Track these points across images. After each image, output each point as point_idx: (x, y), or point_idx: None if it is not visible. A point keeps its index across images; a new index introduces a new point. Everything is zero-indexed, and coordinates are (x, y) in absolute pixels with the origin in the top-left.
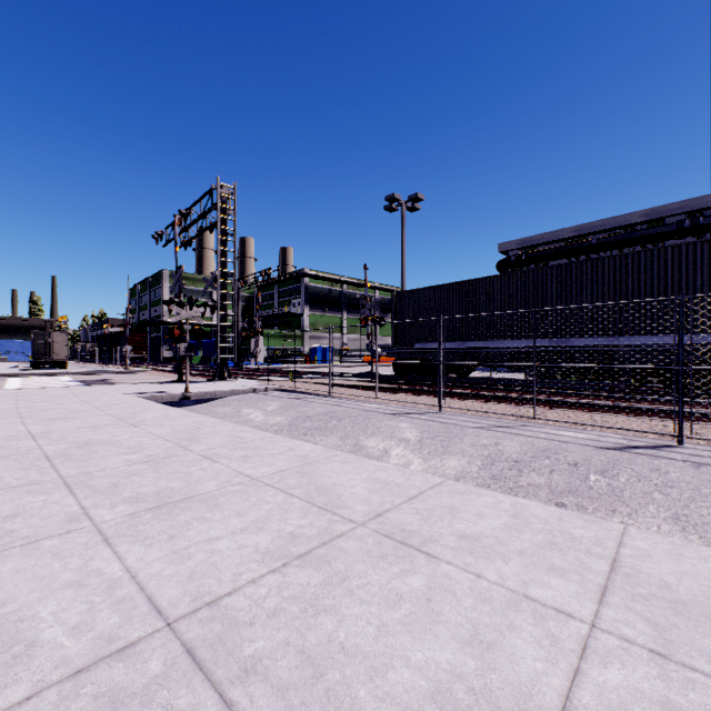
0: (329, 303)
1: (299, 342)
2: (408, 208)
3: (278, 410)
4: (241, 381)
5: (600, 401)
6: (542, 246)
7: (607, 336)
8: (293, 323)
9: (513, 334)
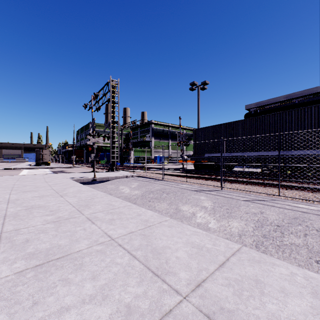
0: (163, 136)
1: (149, 154)
2: (200, 88)
3: (136, 187)
4: (121, 172)
5: (312, 185)
6: (268, 105)
7: (313, 149)
8: (146, 145)
9: (258, 149)
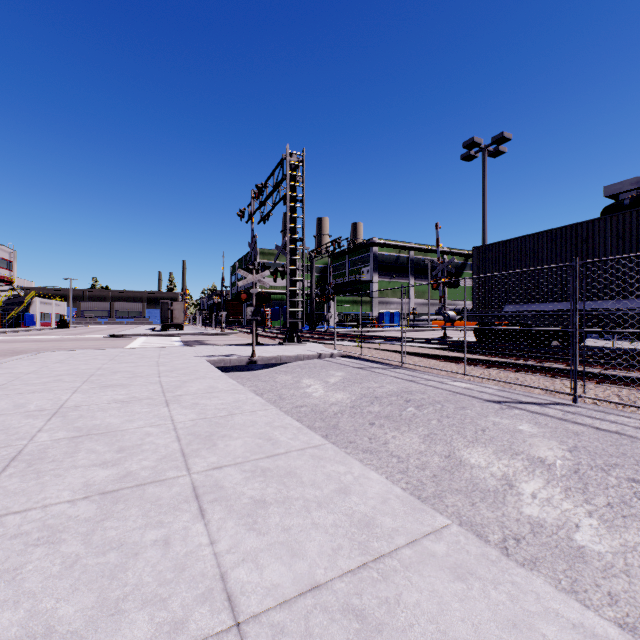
0: (396, 270)
1: (367, 307)
2: (489, 153)
3: (340, 383)
4: (309, 345)
5: None
6: None
7: None
8: (362, 290)
9: None
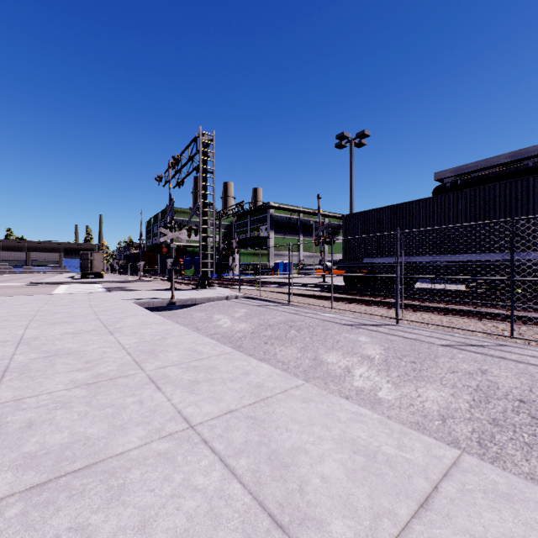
0: (289, 228)
1: (266, 259)
2: (355, 144)
3: (243, 317)
4: (218, 289)
5: None
6: (476, 172)
7: None
8: (261, 244)
9: (462, 249)
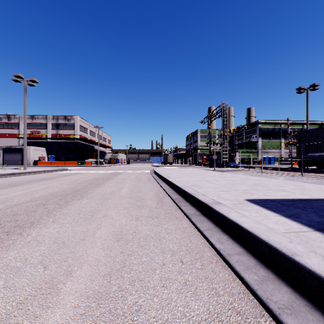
0: (272, 135)
1: (255, 155)
2: (310, 90)
3: (242, 174)
4: (230, 168)
5: None
6: None
7: None
8: (252, 146)
9: None
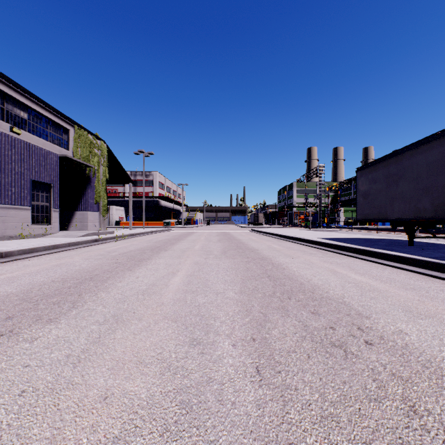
0: None
1: None
2: None
3: None
4: (326, 229)
5: None
6: None
7: None
8: None
9: None
